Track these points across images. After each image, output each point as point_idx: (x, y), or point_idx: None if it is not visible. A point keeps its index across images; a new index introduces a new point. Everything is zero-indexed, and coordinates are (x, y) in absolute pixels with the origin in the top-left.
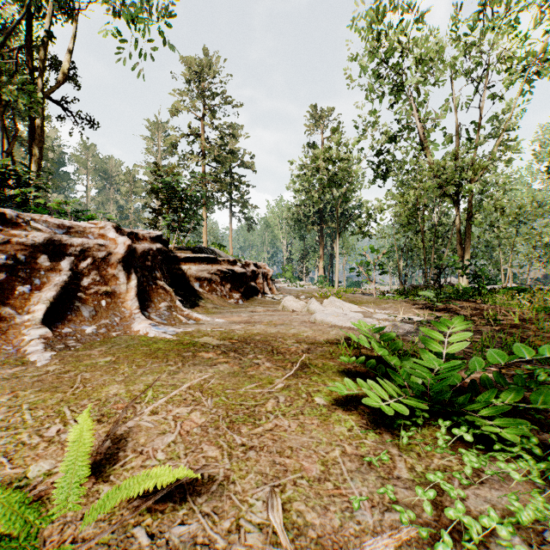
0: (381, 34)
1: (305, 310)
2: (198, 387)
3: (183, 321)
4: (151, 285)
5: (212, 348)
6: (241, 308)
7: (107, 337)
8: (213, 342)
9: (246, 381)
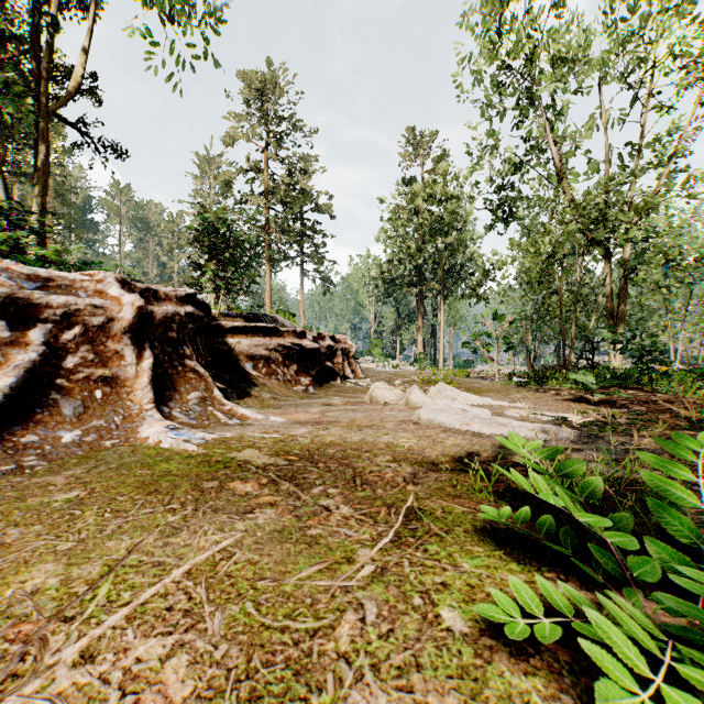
0: (503, 25)
1: (403, 403)
2: (207, 569)
3: (221, 421)
4: (176, 367)
5: (254, 472)
6: (310, 400)
7: (96, 448)
8: (258, 460)
9: (301, 554)
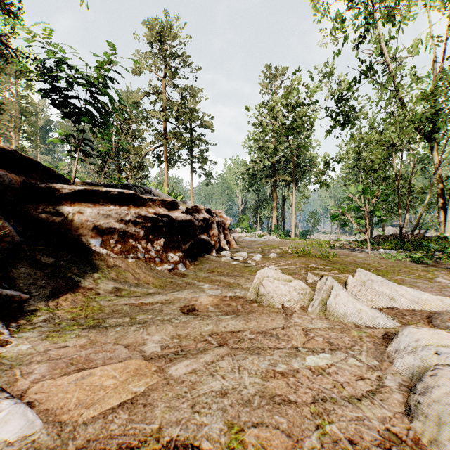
0: None
1: (316, 310)
2: None
3: None
4: None
5: None
6: (168, 293)
7: None
8: None
9: None
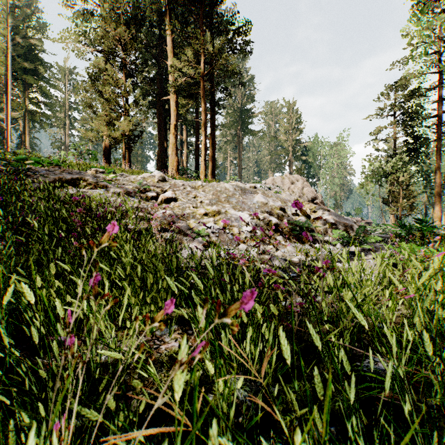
0: None
1: None
2: None
3: None
4: None
5: None
6: None
7: None
8: None
9: None
